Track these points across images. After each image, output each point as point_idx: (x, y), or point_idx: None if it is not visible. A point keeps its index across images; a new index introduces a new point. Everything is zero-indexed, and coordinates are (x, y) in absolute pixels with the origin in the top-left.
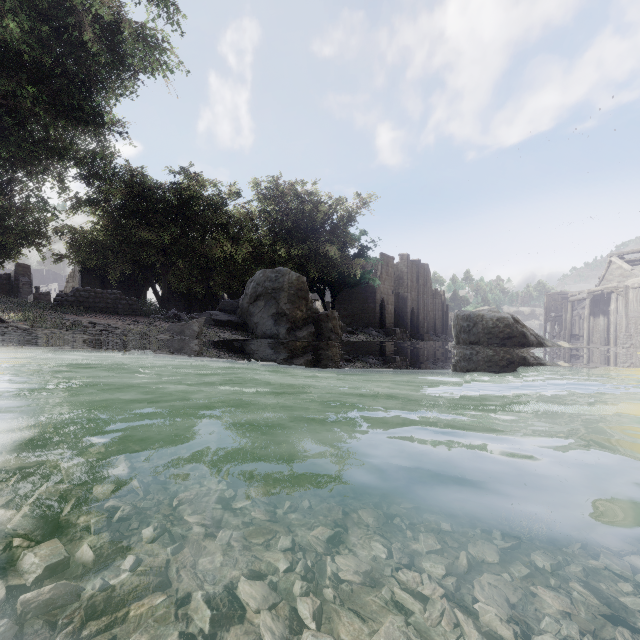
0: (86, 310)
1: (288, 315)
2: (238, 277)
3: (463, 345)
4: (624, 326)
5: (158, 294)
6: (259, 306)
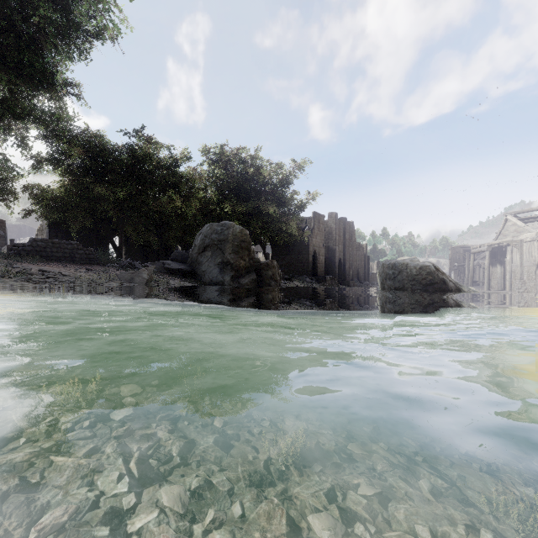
0: (42, 259)
1: (232, 264)
2: (190, 231)
3: (388, 291)
4: (519, 274)
5: (115, 245)
6: (206, 256)
